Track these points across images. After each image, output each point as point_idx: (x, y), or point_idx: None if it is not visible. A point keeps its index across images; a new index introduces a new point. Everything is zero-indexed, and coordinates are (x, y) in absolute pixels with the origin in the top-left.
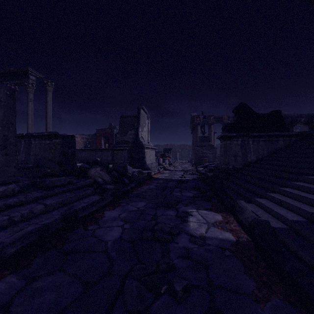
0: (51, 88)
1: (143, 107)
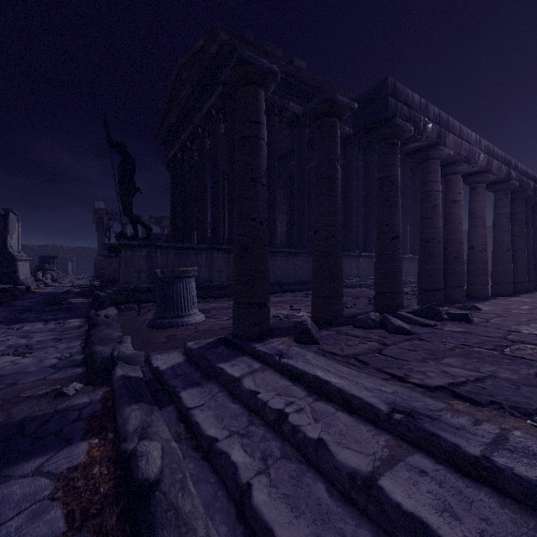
0: None
1: (14, 210)
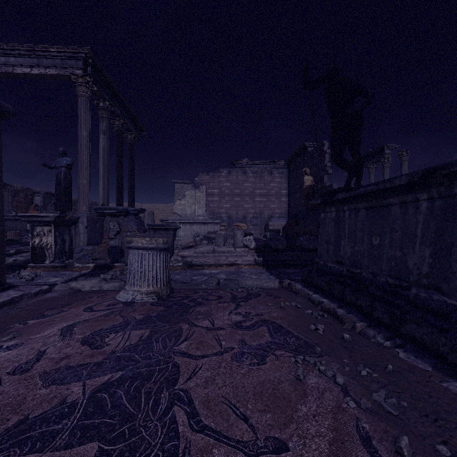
0: (406, 157)
1: None
